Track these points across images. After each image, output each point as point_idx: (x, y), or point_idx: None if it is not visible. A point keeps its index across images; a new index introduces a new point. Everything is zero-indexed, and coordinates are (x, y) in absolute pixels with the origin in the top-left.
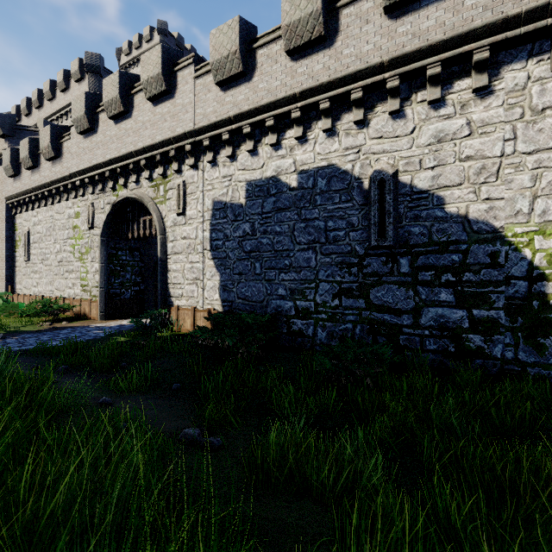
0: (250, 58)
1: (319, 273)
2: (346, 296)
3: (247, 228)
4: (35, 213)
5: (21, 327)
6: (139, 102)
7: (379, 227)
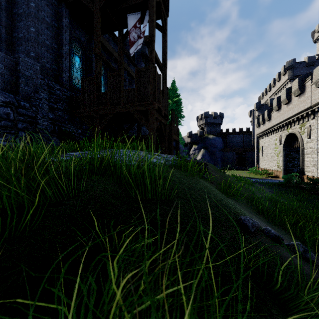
0: None
1: None
2: None
3: None
4: (264, 139)
5: (257, 177)
6: (293, 97)
7: None
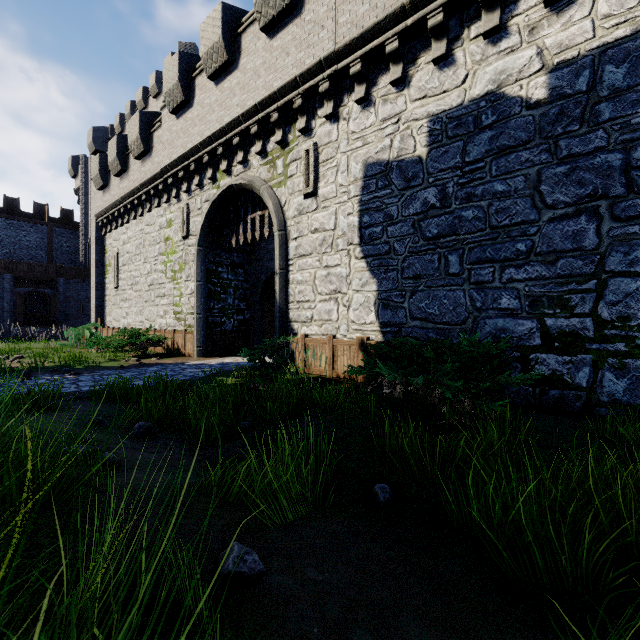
0: None
1: (607, 260)
2: None
3: (432, 196)
4: (125, 229)
5: (104, 362)
6: (248, 42)
7: None
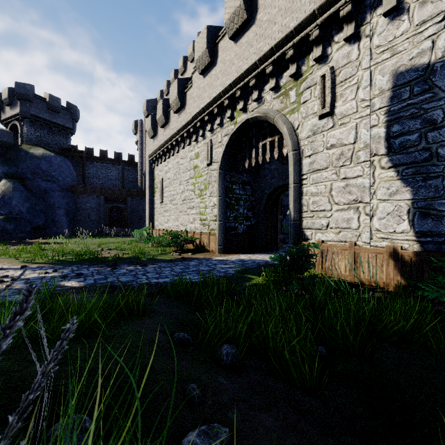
0: None
1: None
2: None
3: None
4: (166, 163)
5: (158, 255)
6: None
7: None
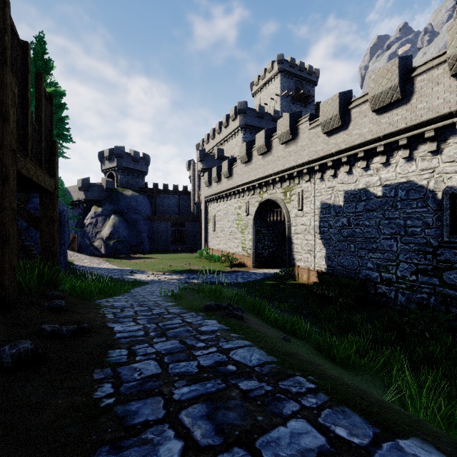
0: (346, 115)
1: (399, 256)
2: (422, 274)
3: (345, 221)
4: (218, 205)
5: (219, 268)
6: (275, 145)
7: (450, 227)
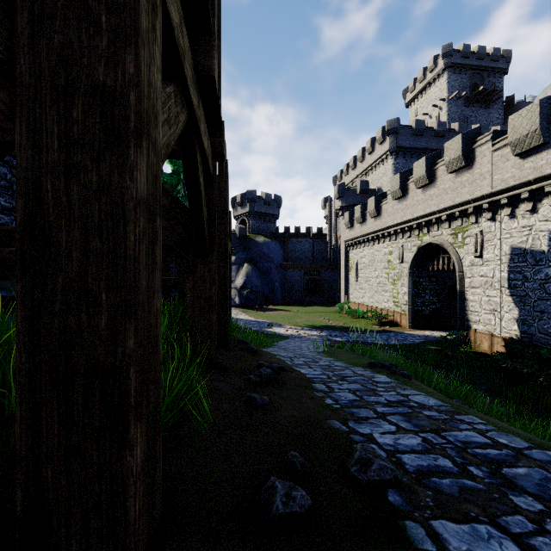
0: None
1: None
2: None
3: (550, 272)
4: (361, 250)
5: (365, 326)
6: (440, 174)
7: None
